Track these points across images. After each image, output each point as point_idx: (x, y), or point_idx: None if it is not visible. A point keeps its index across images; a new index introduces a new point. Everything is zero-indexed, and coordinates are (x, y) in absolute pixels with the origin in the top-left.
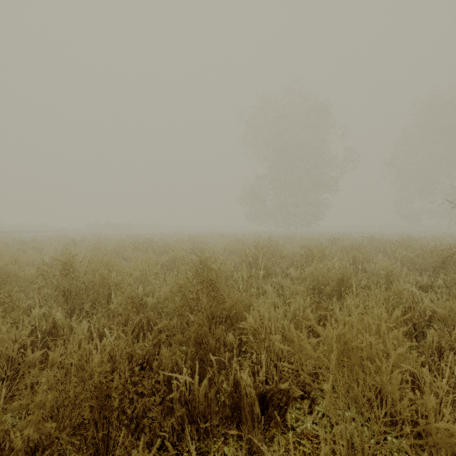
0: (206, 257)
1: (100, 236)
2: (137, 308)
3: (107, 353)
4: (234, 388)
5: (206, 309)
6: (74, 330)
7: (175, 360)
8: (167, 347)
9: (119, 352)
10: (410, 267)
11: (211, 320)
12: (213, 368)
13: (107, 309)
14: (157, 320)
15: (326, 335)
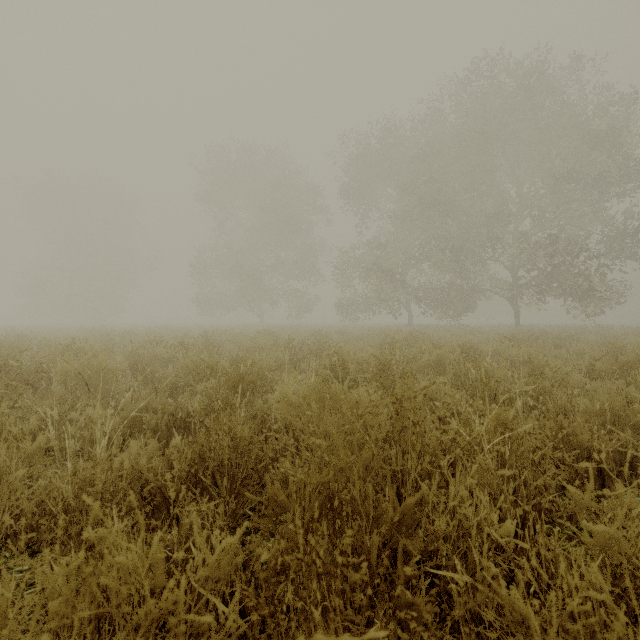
0: None
1: None
2: None
3: None
4: None
5: None
6: None
7: None
8: None
9: None
10: None
11: None
12: None
13: None
14: None
15: None
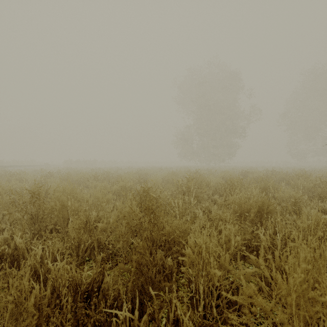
0: (149, 186)
1: (71, 169)
2: (89, 231)
3: (50, 285)
4: (174, 325)
5: (148, 235)
6: (33, 253)
7: (117, 289)
8: (114, 266)
9: (63, 283)
10: (309, 194)
11: (151, 248)
12: (153, 290)
13: (67, 230)
14: (106, 242)
15: (259, 264)
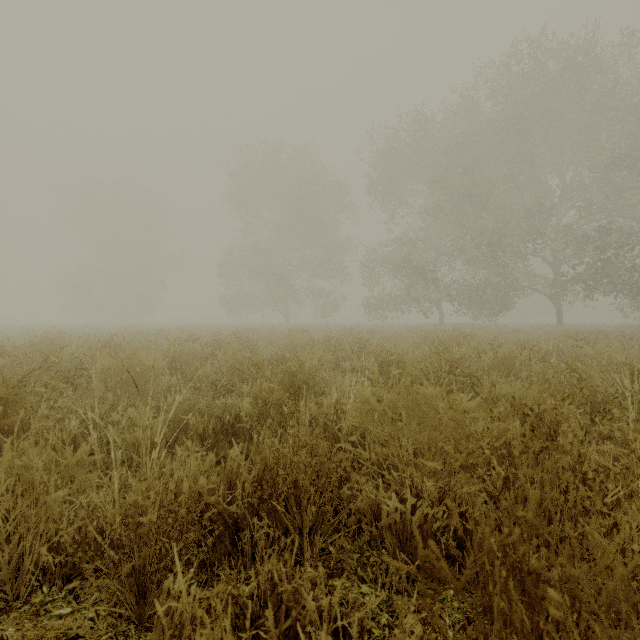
0: None
1: None
2: None
3: None
4: None
5: None
6: None
7: None
8: None
9: None
10: None
11: None
12: None
13: None
14: None
15: None
